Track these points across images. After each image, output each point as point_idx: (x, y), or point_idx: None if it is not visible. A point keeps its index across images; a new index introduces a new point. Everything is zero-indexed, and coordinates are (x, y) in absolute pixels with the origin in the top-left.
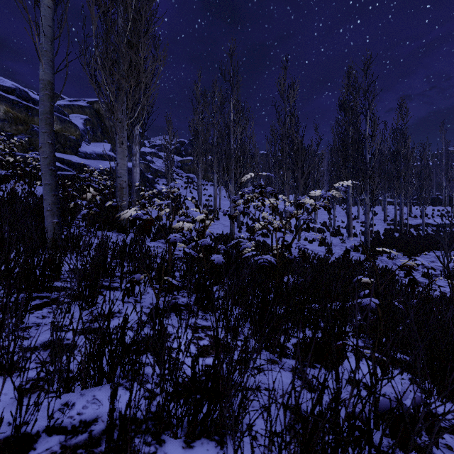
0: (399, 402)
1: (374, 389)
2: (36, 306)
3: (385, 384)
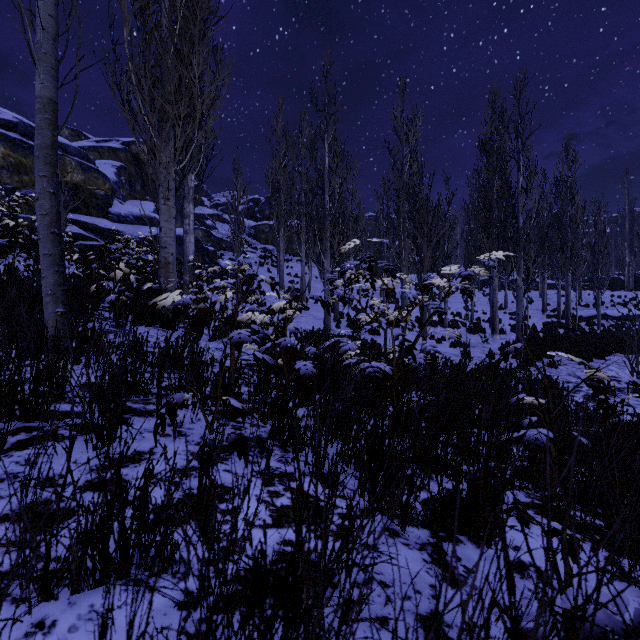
0: (632, 639)
1: (583, 611)
2: (19, 443)
3: (604, 604)
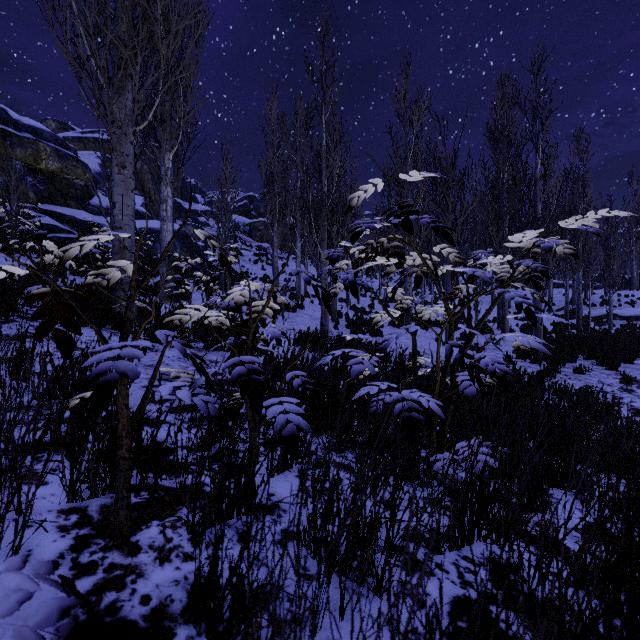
0: None
1: None
2: None
3: None
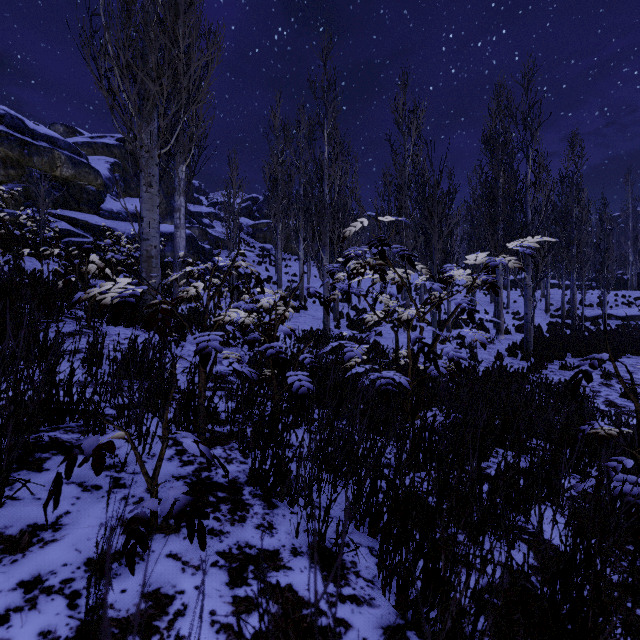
0: None
1: None
2: None
3: None
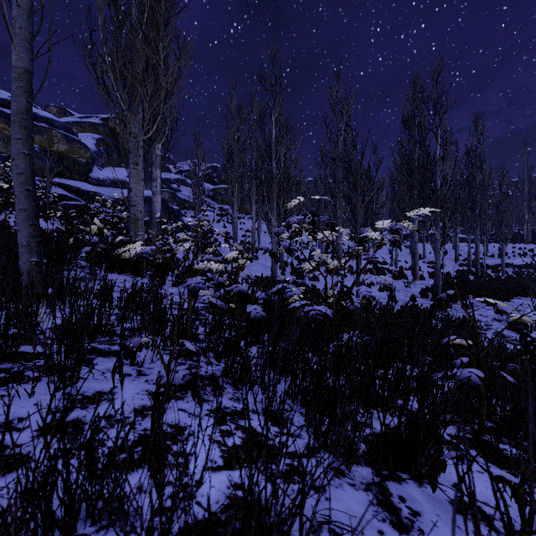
0: None
1: None
2: None
3: None
